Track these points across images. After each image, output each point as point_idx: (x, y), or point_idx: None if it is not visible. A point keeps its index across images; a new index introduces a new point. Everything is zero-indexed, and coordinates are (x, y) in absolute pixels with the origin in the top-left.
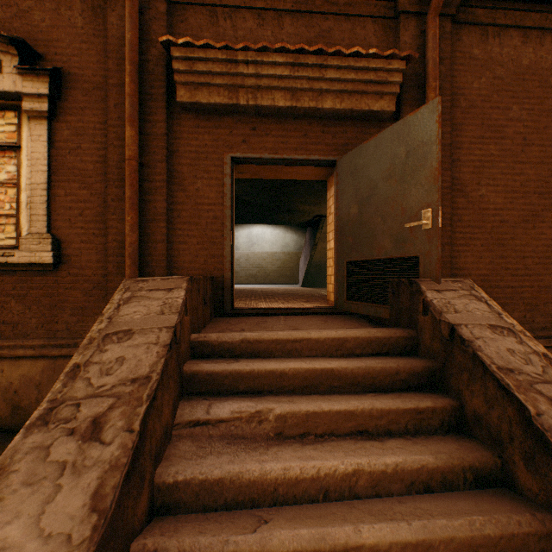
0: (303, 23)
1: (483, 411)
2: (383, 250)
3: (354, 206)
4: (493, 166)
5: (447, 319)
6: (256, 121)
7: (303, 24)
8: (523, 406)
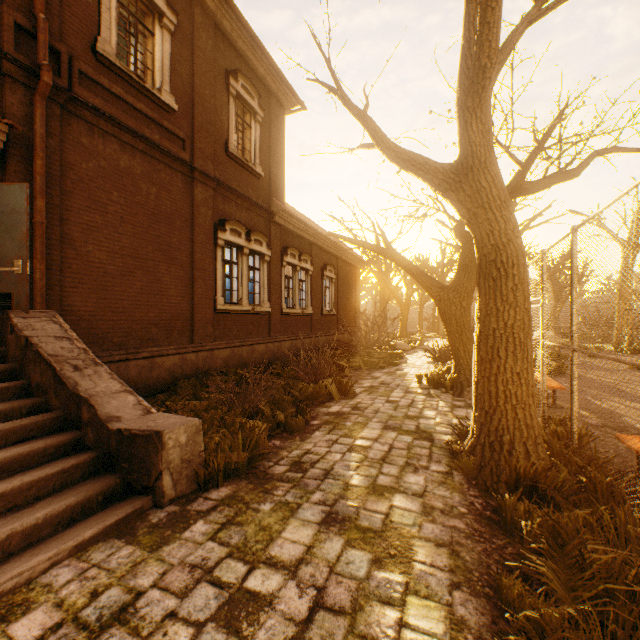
0: None
1: (41, 380)
2: None
3: None
4: (100, 232)
5: (26, 334)
6: None
7: None
8: (56, 368)
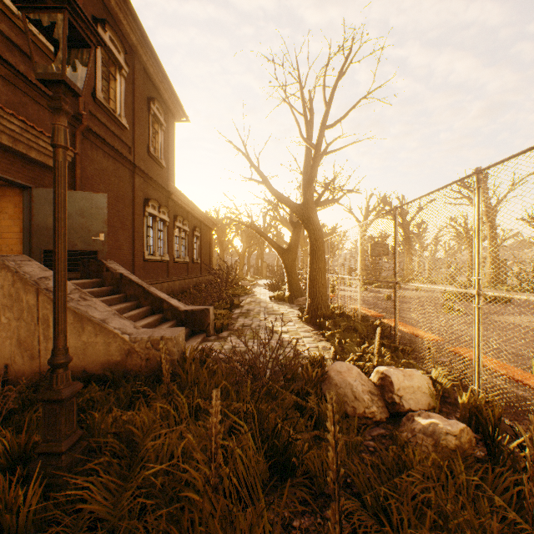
0: (11, 89)
1: (134, 293)
2: (77, 246)
3: (52, 220)
4: None
5: (119, 272)
6: None
7: (11, 90)
8: (144, 287)
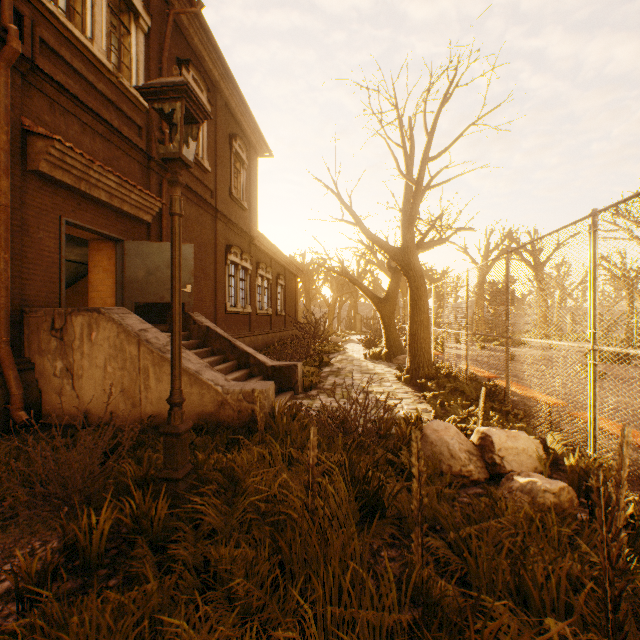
0: (107, 146)
1: (220, 347)
2: (165, 299)
3: (142, 272)
4: None
5: (206, 325)
6: (81, 199)
7: (107, 146)
8: (230, 341)
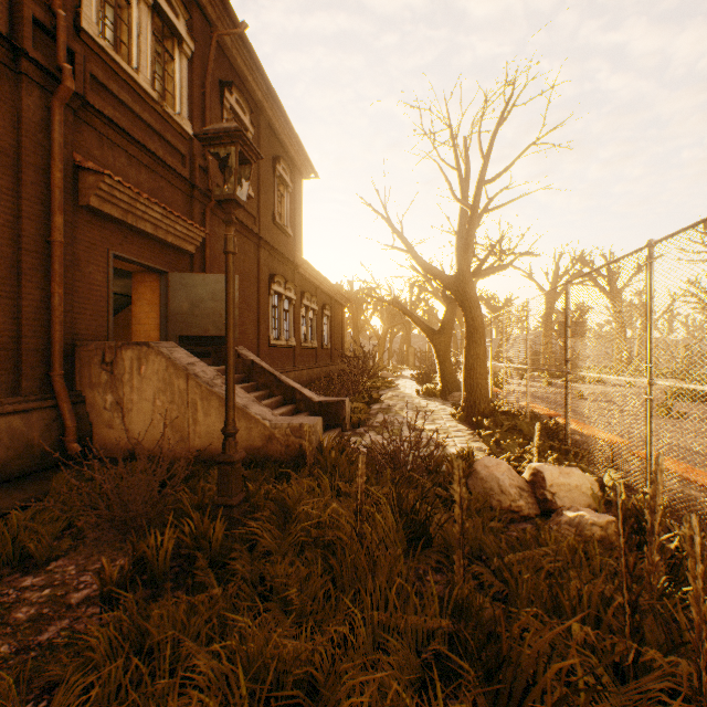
0: (152, 176)
1: (265, 382)
2: (209, 332)
3: (186, 305)
4: None
5: (251, 358)
6: (128, 232)
7: (152, 177)
8: (276, 375)
